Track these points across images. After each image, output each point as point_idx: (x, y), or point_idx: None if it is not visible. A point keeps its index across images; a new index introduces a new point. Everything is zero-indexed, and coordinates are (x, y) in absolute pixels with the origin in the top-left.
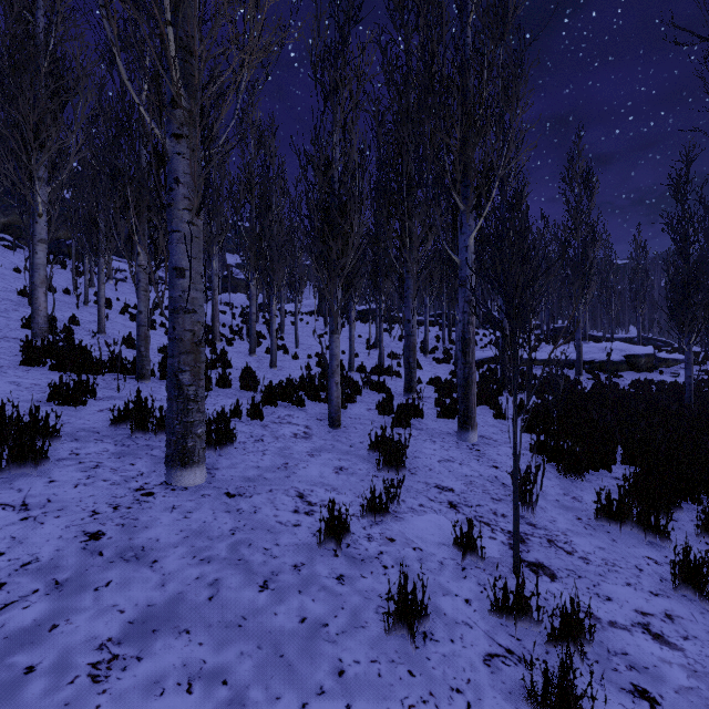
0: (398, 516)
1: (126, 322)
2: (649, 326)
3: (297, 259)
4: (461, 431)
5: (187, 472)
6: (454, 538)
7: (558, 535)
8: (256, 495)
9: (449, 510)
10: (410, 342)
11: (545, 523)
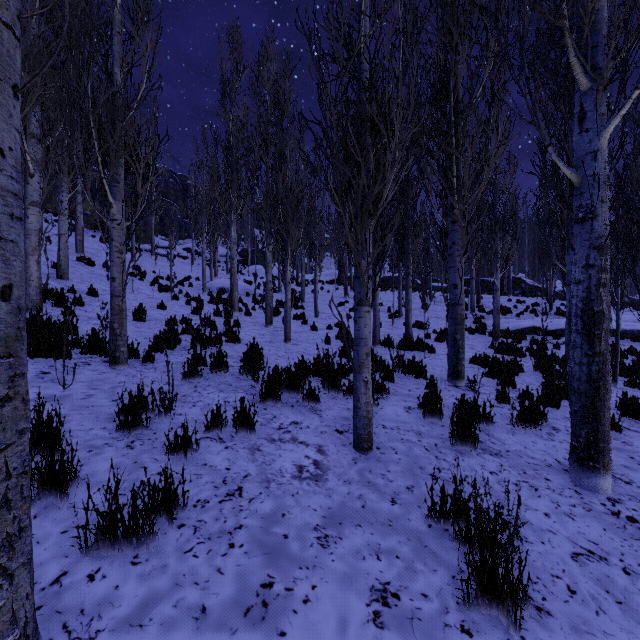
0: None
1: (152, 293)
2: None
3: (316, 225)
4: (582, 471)
5: None
6: None
7: None
8: None
9: None
10: (456, 314)
11: None
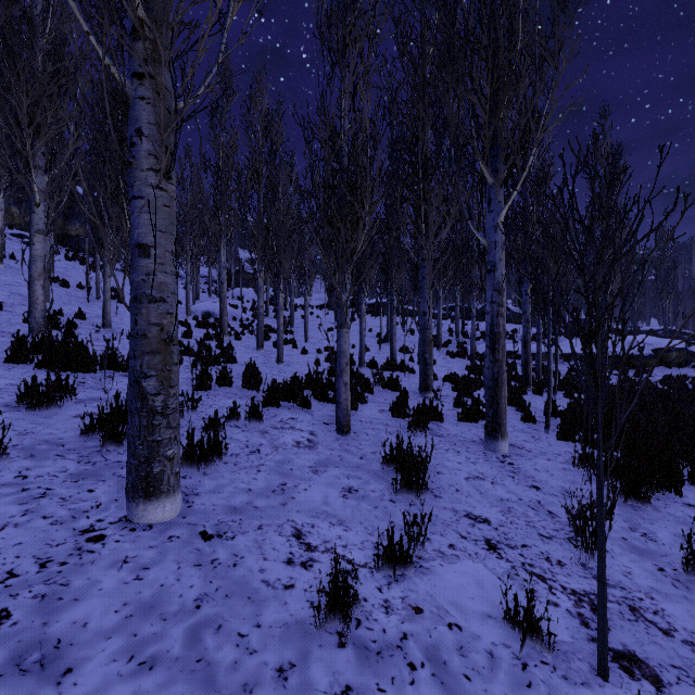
0: (423, 566)
1: None
2: (674, 318)
3: (306, 251)
4: (489, 440)
5: (153, 505)
6: (505, 611)
7: (642, 599)
8: (240, 535)
9: (487, 553)
10: (426, 337)
11: (618, 577)
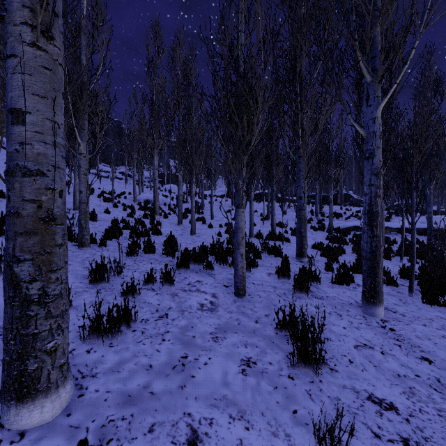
0: None
1: (99, 203)
2: None
3: (212, 157)
4: (367, 305)
5: (27, 408)
6: None
7: None
8: None
9: None
10: (301, 215)
11: None
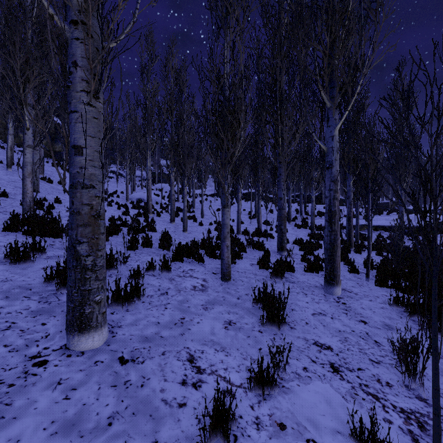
0: (284, 386)
1: None
2: None
3: (202, 159)
4: (327, 286)
5: (85, 337)
6: (352, 430)
7: None
8: (148, 360)
9: (332, 375)
10: (281, 214)
11: None
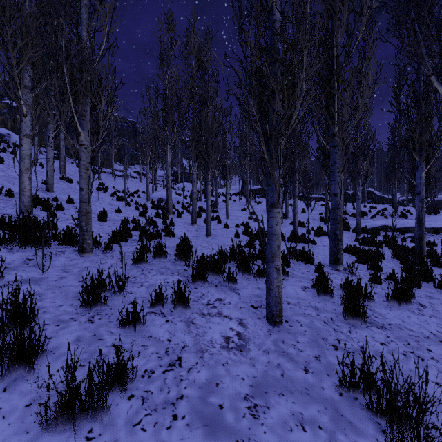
0: None
1: (112, 202)
2: None
3: (227, 153)
4: None
5: None
6: None
7: None
8: None
9: None
10: (336, 215)
11: None
